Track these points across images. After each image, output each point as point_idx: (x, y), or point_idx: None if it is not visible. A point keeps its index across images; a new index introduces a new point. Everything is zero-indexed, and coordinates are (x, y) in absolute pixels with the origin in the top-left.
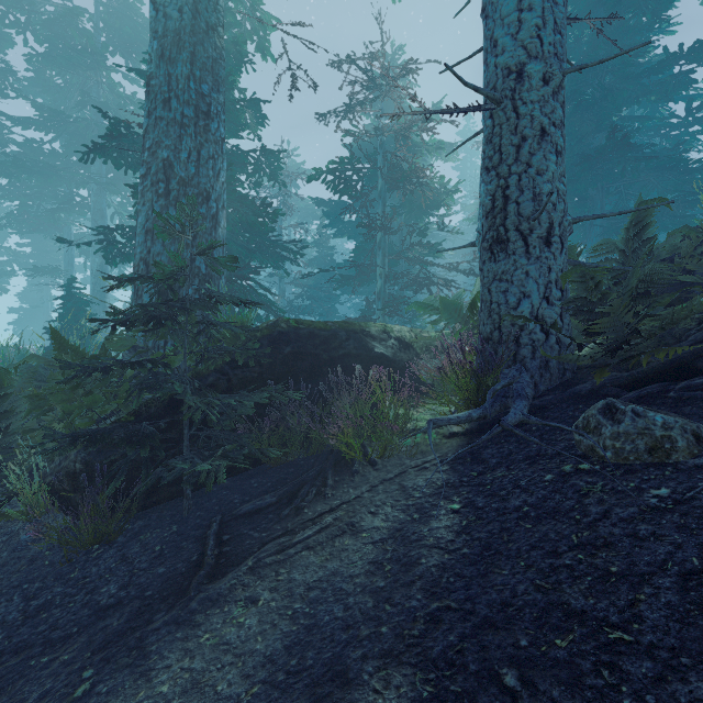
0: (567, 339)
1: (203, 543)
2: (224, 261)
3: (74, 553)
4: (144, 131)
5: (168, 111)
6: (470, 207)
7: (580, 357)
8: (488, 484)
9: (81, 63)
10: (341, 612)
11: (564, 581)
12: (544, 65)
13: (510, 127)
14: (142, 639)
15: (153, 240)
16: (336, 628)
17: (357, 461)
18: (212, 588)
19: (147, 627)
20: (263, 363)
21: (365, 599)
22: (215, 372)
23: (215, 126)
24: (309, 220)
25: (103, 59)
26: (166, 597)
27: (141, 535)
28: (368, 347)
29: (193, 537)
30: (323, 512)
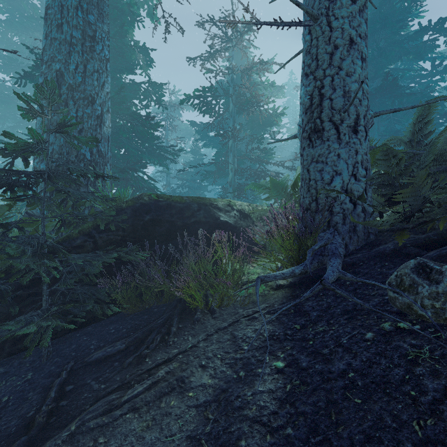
0: (370, 209)
1: (46, 394)
2: (85, 141)
3: None
4: (42, 49)
5: (60, 33)
6: (292, 129)
7: (383, 222)
8: (310, 340)
9: (30, 26)
10: None
11: None
12: None
13: (325, 39)
14: None
15: (48, 132)
16: None
17: (199, 310)
18: None
19: None
20: (125, 228)
21: None
22: (83, 236)
23: (100, 48)
24: (188, 137)
25: None
26: None
27: None
28: (215, 216)
29: (41, 387)
30: (160, 362)
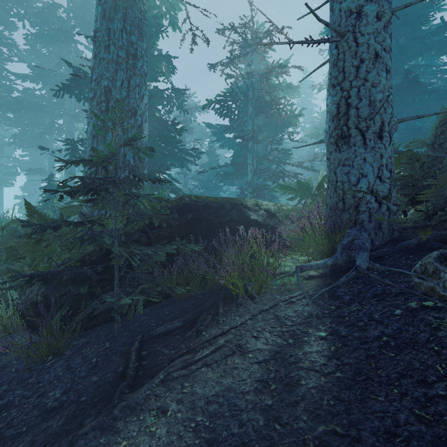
0: (394, 208)
1: (127, 357)
2: (144, 151)
3: (33, 362)
4: (92, 68)
5: (108, 53)
6: (307, 128)
7: (407, 220)
8: (346, 316)
9: (58, 38)
10: (236, 428)
11: (443, 413)
12: (377, 6)
13: (351, 53)
14: (72, 443)
15: (97, 142)
16: (233, 445)
17: (240, 296)
18: (131, 397)
19: (78, 431)
20: (172, 225)
21: (256, 416)
22: (139, 232)
23: (140, 65)
24: (203, 138)
25: (72, 36)
26: (96, 402)
27: (83, 349)
28: (246, 215)
29: (120, 352)
30: (217, 335)
